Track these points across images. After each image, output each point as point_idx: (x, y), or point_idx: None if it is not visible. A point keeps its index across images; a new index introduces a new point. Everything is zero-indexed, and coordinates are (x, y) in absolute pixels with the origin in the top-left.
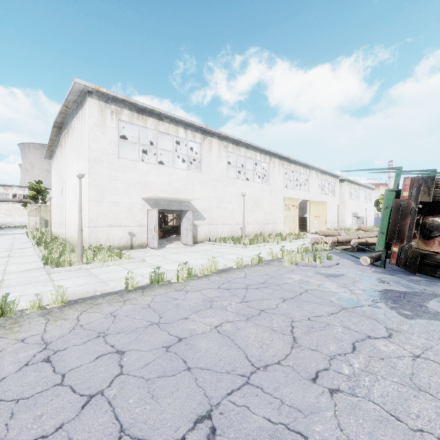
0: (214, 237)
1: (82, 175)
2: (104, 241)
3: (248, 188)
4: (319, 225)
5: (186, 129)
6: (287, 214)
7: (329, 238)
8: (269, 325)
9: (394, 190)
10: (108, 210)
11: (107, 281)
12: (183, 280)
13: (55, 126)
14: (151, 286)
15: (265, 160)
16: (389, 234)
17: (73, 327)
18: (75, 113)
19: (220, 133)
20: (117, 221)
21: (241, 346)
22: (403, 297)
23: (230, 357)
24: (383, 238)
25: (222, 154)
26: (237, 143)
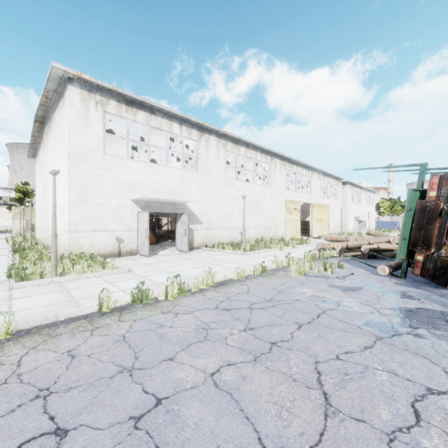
0: (212, 242)
1: (56, 171)
2: (87, 248)
3: (248, 189)
4: (321, 229)
5: (181, 125)
6: (288, 218)
7: (338, 243)
8: (285, 370)
9: (419, 190)
10: (93, 213)
11: (79, 299)
12: (173, 297)
13: (36, 121)
14: (133, 306)
15: (266, 160)
16: (412, 240)
17: (6, 379)
18: (56, 104)
19: (218, 130)
20: (103, 225)
21: (250, 413)
22: (444, 319)
23: (234, 439)
24: (405, 244)
25: (220, 153)
26: (236, 141)
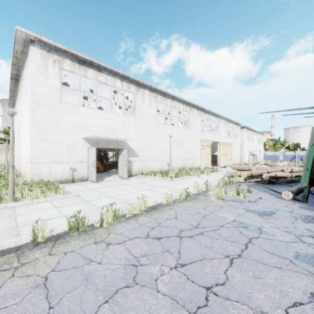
0: (146, 171)
1: (13, 112)
2: (46, 176)
3: (173, 131)
4: (226, 160)
5: (122, 81)
6: (203, 152)
7: (244, 172)
8: None
9: None
10: (51, 148)
11: (21, 226)
12: (108, 224)
13: (12, 78)
14: (68, 234)
15: (187, 110)
16: (313, 170)
17: None
18: (24, 63)
19: (151, 86)
20: (59, 157)
21: None
22: None
23: None
24: (308, 174)
25: (152, 103)
26: (165, 95)
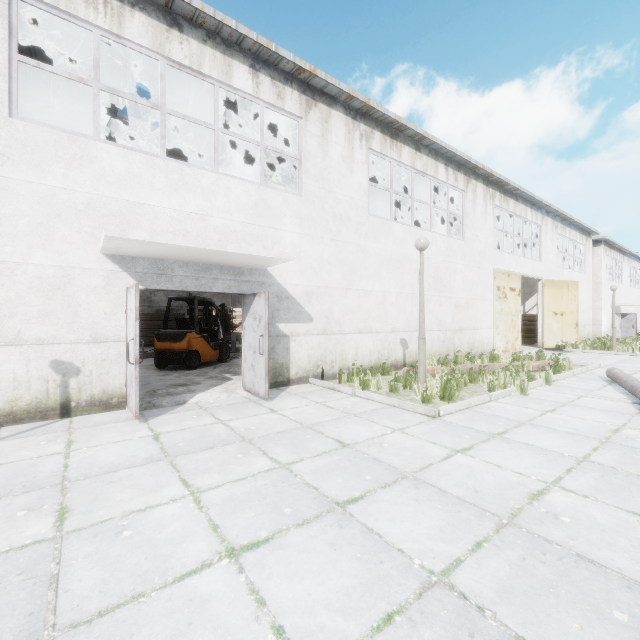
0: (336, 366)
1: None
2: None
3: None
4: (562, 331)
5: (257, 71)
6: (500, 309)
7: None
8: None
9: None
10: None
11: None
12: None
13: None
14: None
15: (456, 183)
16: None
17: None
18: None
19: (351, 95)
20: (6, 325)
21: None
22: None
23: None
24: None
25: (356, 154)
26: (393, 132)
